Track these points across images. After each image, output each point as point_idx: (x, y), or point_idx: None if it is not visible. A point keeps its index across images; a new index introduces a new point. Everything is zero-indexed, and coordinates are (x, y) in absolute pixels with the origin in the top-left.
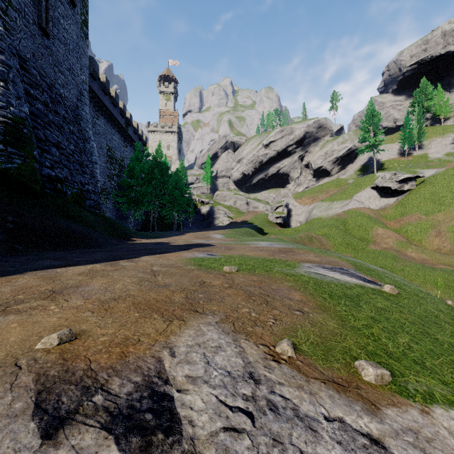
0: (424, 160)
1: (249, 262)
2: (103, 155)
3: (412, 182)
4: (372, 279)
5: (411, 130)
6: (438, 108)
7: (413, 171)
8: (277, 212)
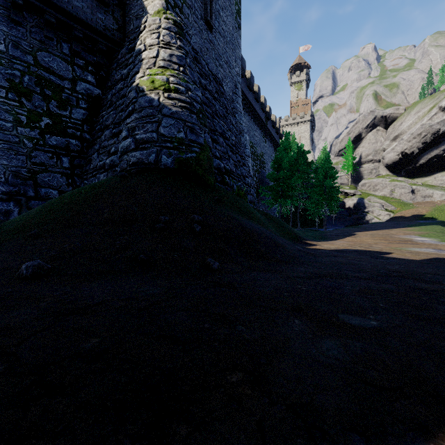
0: None
1: None
2: None
3: None
4: None
5: None
6: None
7: None
8: None
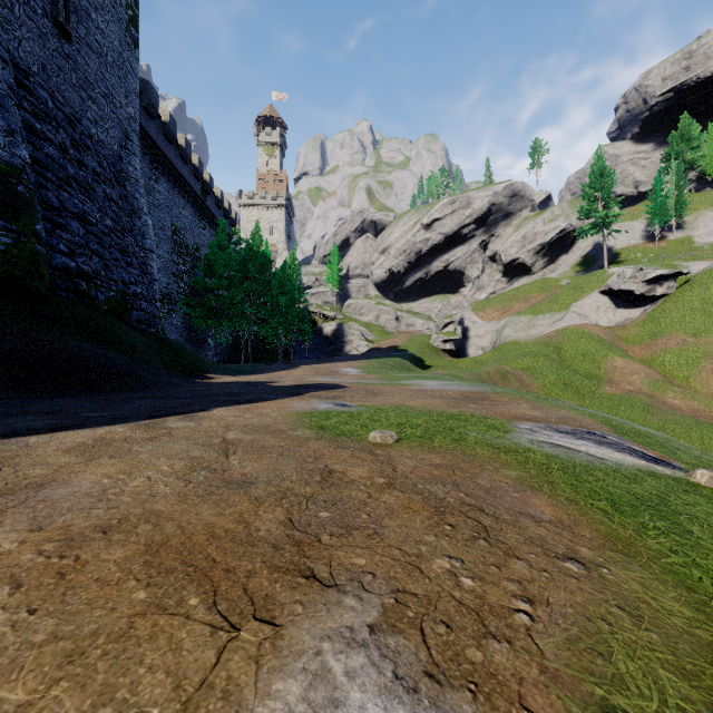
0: (687, 247)
1: (415, 420)
2: (166, 241)
3: (670, 283)
4: (658, 454)
5: (664, 198)
6: (708, 162)
7: (672, 264)
8: (446, 332)
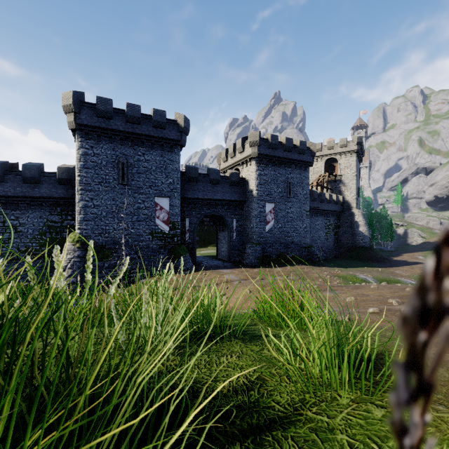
0: None
1: None
2: None
3: None
4: None
5: None
6: None
7: None
8: None
